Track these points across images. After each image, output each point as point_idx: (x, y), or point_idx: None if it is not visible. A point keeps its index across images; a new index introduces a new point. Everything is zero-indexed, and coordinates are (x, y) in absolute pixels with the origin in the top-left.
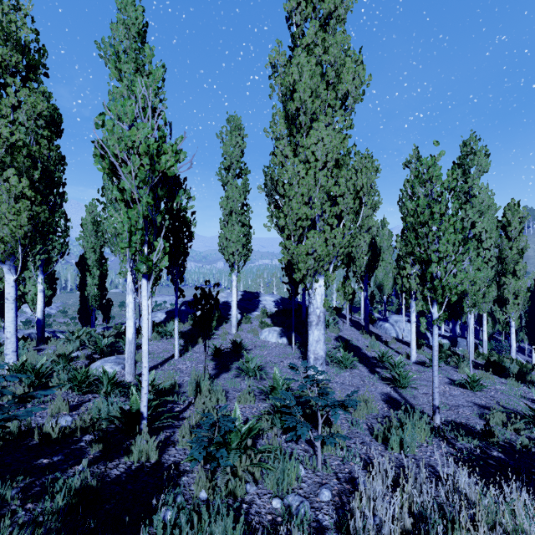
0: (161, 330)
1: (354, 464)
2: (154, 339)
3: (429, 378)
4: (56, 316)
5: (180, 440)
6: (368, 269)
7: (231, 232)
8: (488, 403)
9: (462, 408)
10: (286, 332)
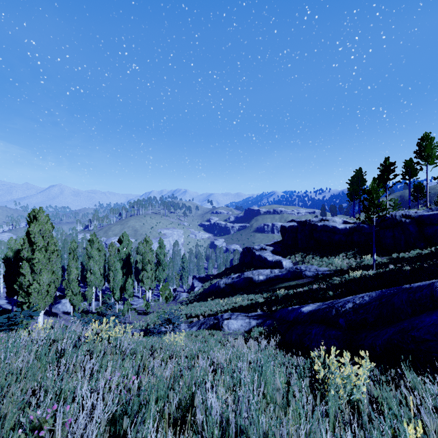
0: None
1: None
2: None
3: None
4: None
5: None
6: None
7: None
8: None
9: None
10: None
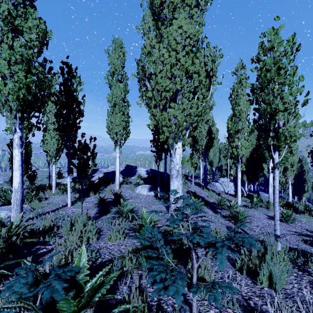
0: (63, 187)
1: (231, 310)
2: (56, 194)
3: (254, 215)
4: (2, 185)
5: (1, 303)
6: (206, 147)
7: (115, 119)
8: (302, 231)
9: (288, 236)
10: (153, 187)
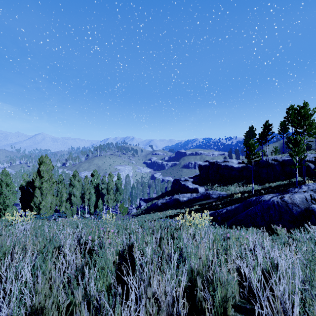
0: None
1: None
2: None
3: None
4: None
5: None
6: None
7: None
8: None
9: None
10: None
